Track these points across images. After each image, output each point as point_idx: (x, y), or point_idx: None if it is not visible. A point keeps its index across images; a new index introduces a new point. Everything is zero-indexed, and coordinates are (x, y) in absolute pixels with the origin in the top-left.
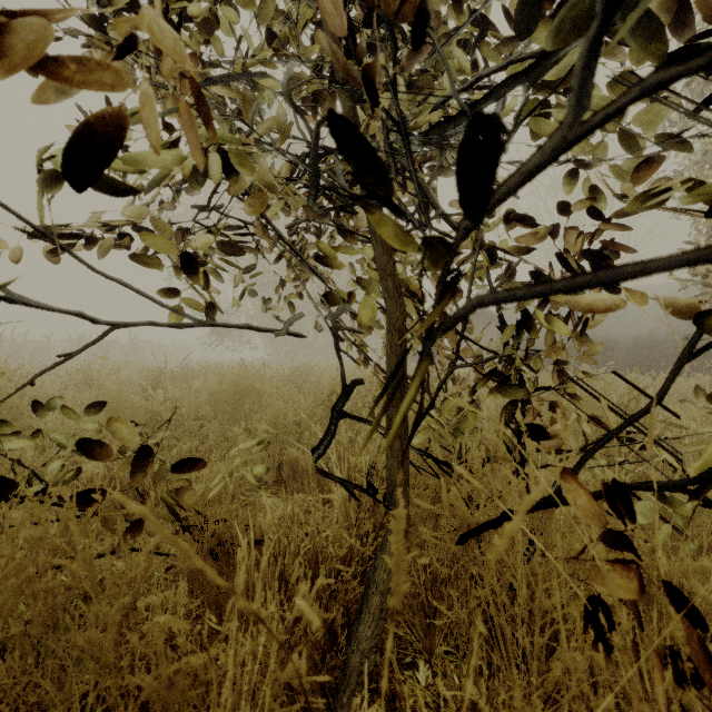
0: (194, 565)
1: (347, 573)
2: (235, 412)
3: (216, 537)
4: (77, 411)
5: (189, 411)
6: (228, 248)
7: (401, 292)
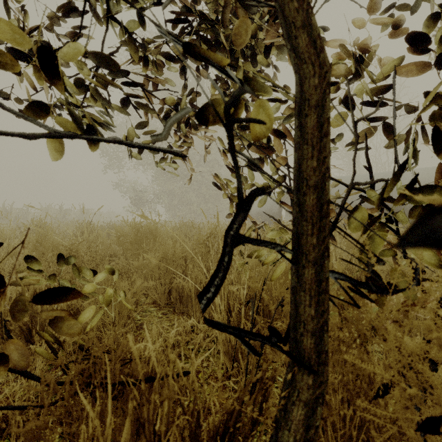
0: (47, 420)
1: (234, 428)
2: (136, 250)
3: (84, 378)
4: (10, 248)
5: (102, 249)
6: (100, 57)
7: (322, 44)
